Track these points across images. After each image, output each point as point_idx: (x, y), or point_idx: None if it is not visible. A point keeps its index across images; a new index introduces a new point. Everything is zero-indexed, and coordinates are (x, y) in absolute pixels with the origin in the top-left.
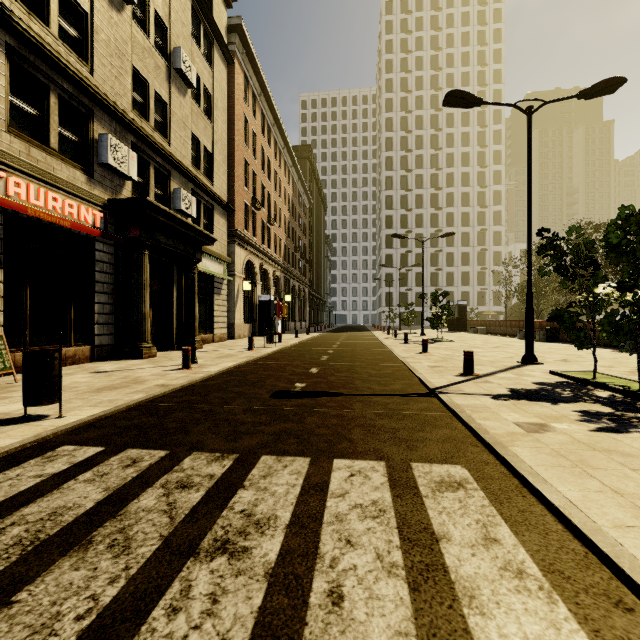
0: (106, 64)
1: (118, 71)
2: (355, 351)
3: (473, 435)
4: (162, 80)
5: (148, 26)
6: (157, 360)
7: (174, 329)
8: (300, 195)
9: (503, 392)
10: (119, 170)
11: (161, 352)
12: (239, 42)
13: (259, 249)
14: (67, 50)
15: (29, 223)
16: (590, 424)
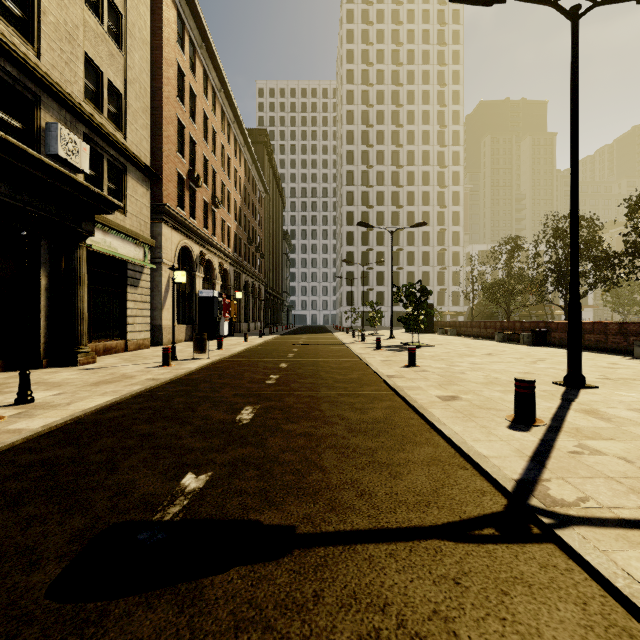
0: None
1: None
2: (317, 364)
3: None
4: None
5: None
6: None
7: (42, 335)
8: (254, 181)
9: None
10: None
11: (14, 372)
12: None
13: (199, 234)
14: None
15: None
16: None
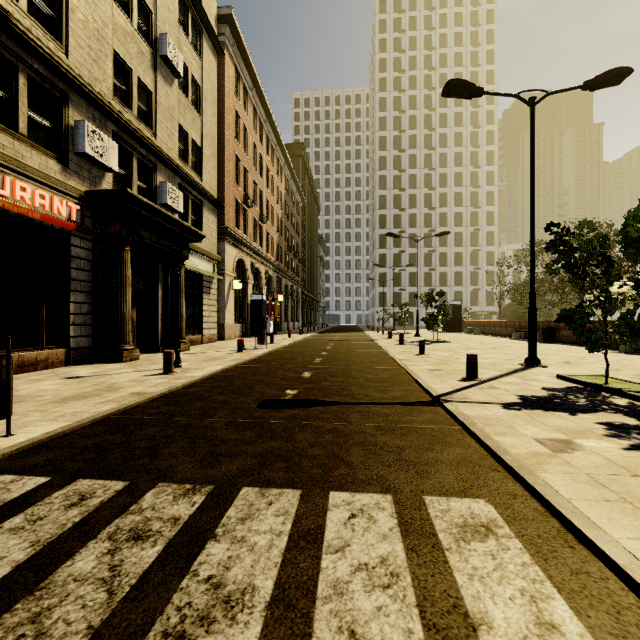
0: (83, 46)
1: (97, 54)
2: (350, 353)
3: (491, 455)
4: (146, 67)
5: (131, 9)
6: (139, 363)
7: (159, 330)
8: (293, 193)
9: (513, 400)
10: (98, 160)
11: (145, 354)
12: (229, 33)
13: (251, 247)
14: (38, 28)
15: None
16: (620, 440)
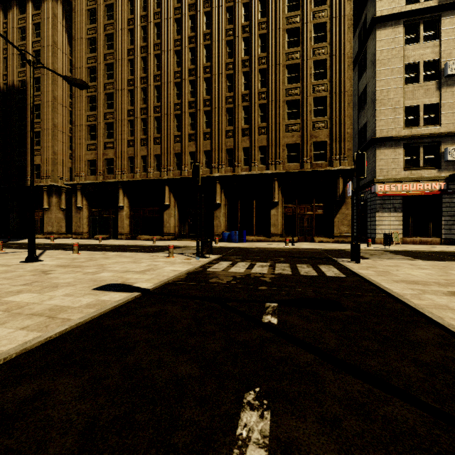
0: (449, 115)
1: None
2: None
3: None
4: None
5: None
6: None
7: None
8: None
9: None
10: (454, 160)
11: None
12: None
13: None
14: (427, 126)
15: (412, 196)
16: None
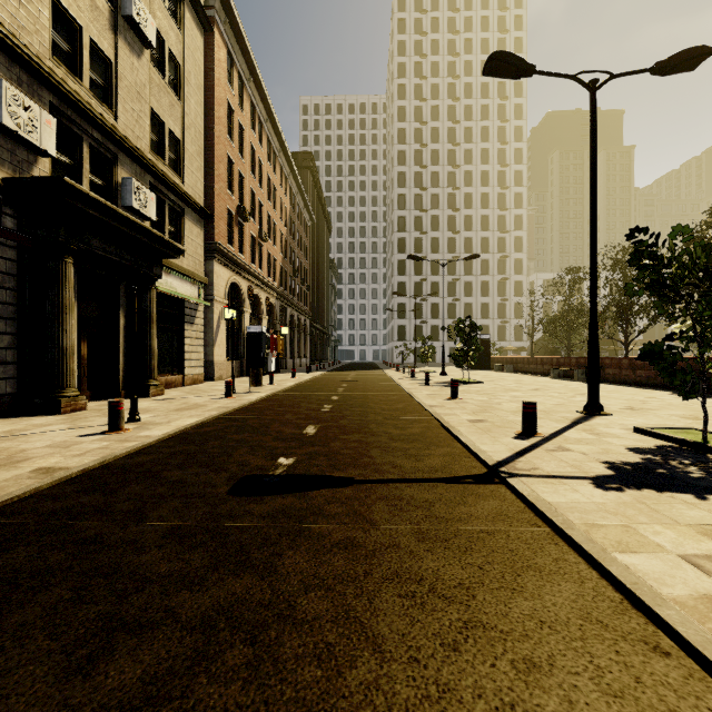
0: None
1: None
2: (366, 397)
3: (630, 603)
4: (103, 27)
5: None
6: (82, 416)
7: (121, 369)
8: (300, 210)
9: (602, 471)
10: (23, 137)
11: (100, 402)
12: (220, 7)
13: (247, 269)
14: None
15: None
16: None
